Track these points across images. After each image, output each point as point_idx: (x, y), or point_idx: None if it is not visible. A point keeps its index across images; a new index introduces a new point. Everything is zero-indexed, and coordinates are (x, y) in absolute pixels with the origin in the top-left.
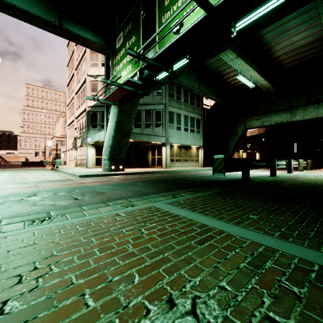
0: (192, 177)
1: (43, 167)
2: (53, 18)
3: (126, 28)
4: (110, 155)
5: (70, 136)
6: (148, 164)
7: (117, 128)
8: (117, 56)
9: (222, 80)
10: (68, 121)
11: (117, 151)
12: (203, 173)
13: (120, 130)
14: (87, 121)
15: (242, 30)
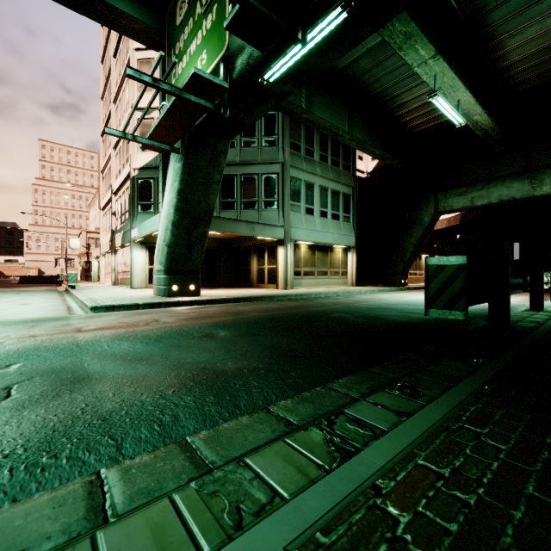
0: (346, 312)
1: (57, 286)
2: None
3: None
4: (169, 262)
5: (107, 227)
6: (251, 280)
7: (182, 204)
8: (179, 41)
9: (394, 119)
10: (104, 200)
11: (183, 254)
12: (364, 301)
13: (188, 210)
14: (131, 198)
15: None
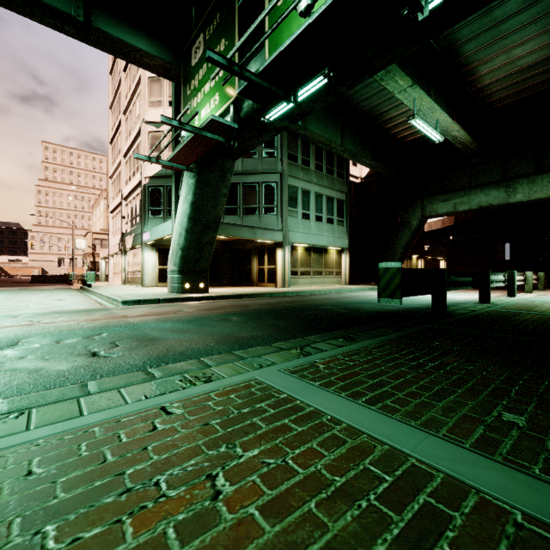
0: (332, 305)
1: (68, 285)
2: (74, 9)
3: (209, 25)
4: (182, 263)
5: (116, 230)
6: (252, 279)
7: (195, 214)
8: (194, 80)
9: (383, 131)
10: (112, 204)
11: (194, 257)
12: (351, 297)
13: (199, 219)
14: (142, 204)
15: (437, 11)
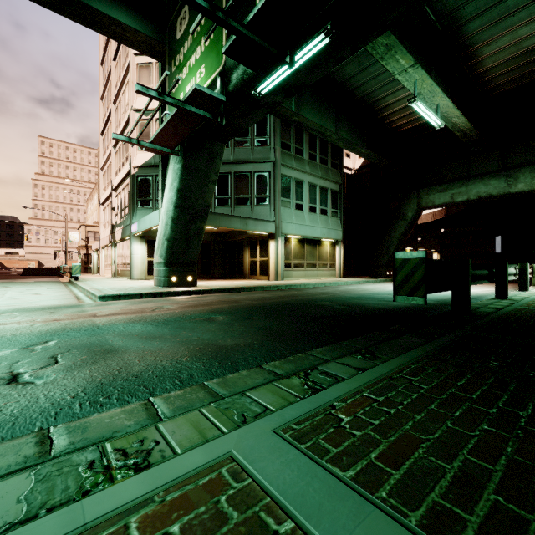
0: (331, 301)
1: (58, 277)
2: None
3: None
4: (169, 255)
5: (106, 222)
6: (244, 272)
7: (181, 202)
8: (179, 54)
9: (379, 120)
10: (103, 196)
11: (181, 248)
12: (349, 291)
13: (186, 207)
14: (131, 194)
15: None
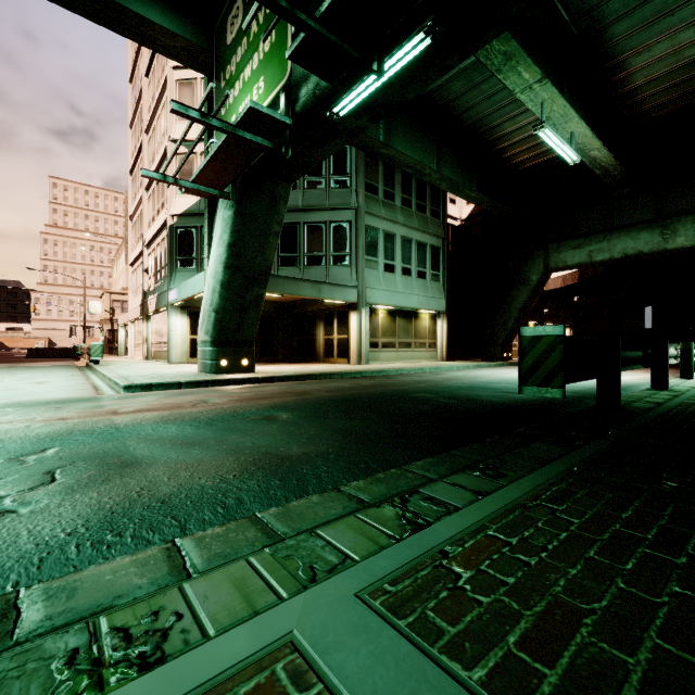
0: (432, 392)
1: (74, 360)
2: None
3: None
4: (217, 331)
5: (137, 288)
6: (317, 354)
7: (233, 261)
8: (230, 64)
9: (494, 154)
10: (133, 254)
11: (234, 322)
12: (455, 379)
13: (240, 268)
14: (168, 252)
15: None
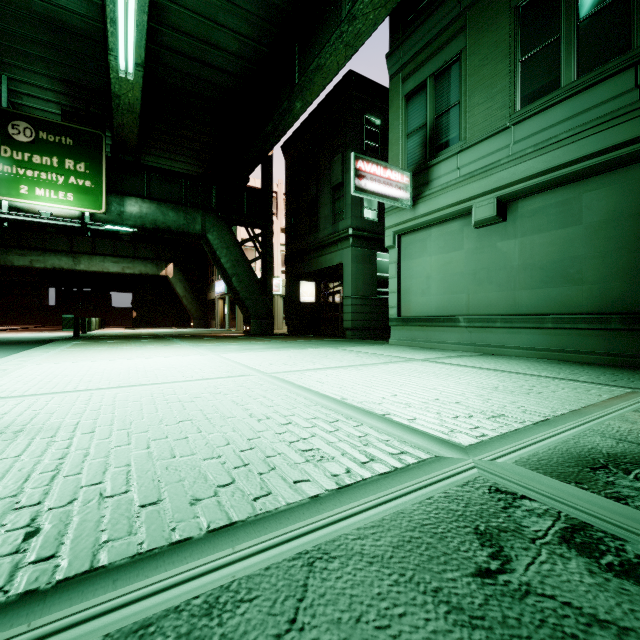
0: None
1: None
2: None
3: None
4: None
5: None
6: None
7: None
8: None
9: None
10: None
11: None
12: None
13: None
14: None
15: None
